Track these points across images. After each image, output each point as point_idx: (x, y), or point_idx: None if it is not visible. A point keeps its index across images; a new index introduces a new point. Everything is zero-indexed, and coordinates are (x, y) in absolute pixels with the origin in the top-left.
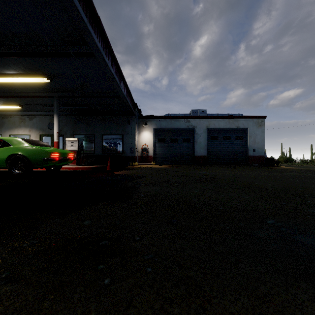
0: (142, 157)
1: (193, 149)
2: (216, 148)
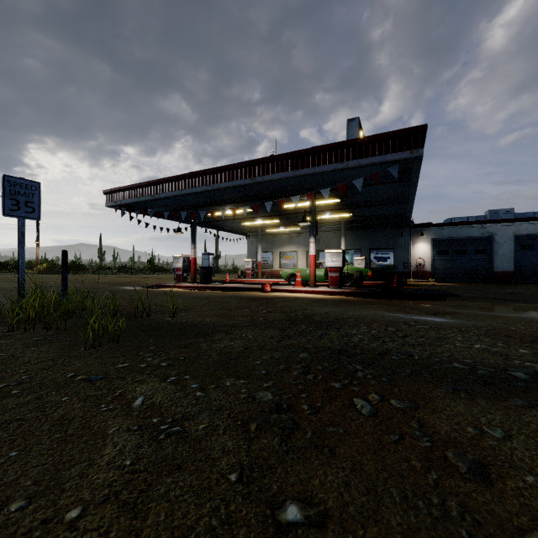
0: (416, 272)
1: (490, 263)
2: (530, 261)
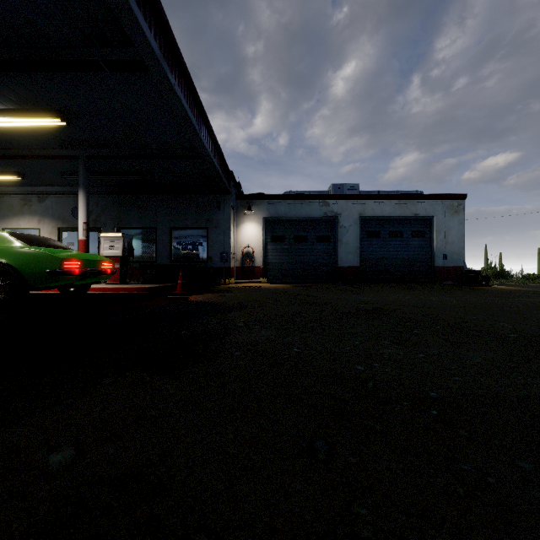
0: (244, 269)
1: (334, 255)
2: (376, 253)
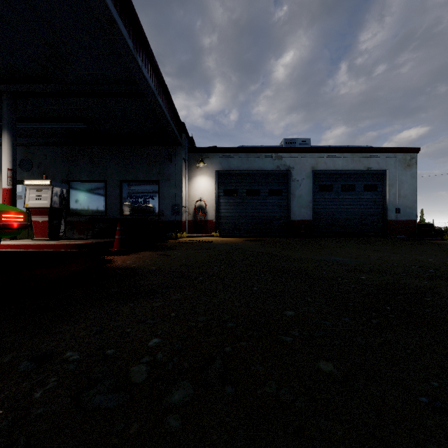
0: (196, 222)
1: (287, 209)
2: (328, 206)
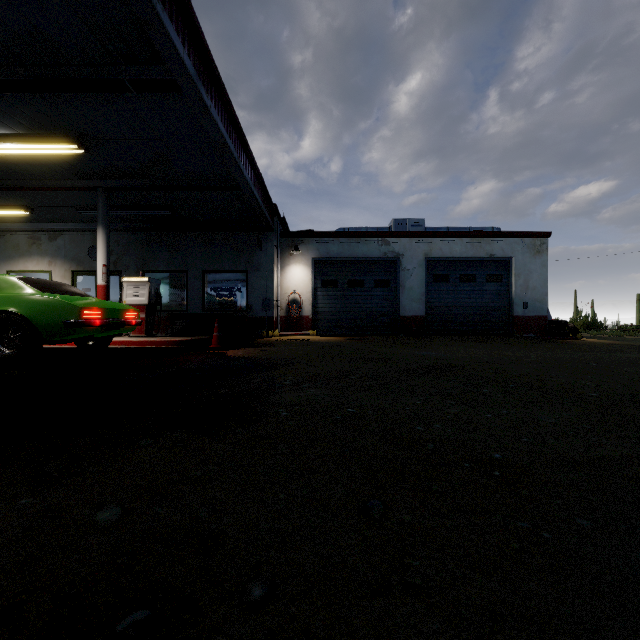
0: (289, 319)
1: (396, 303)
2: (445, 300)
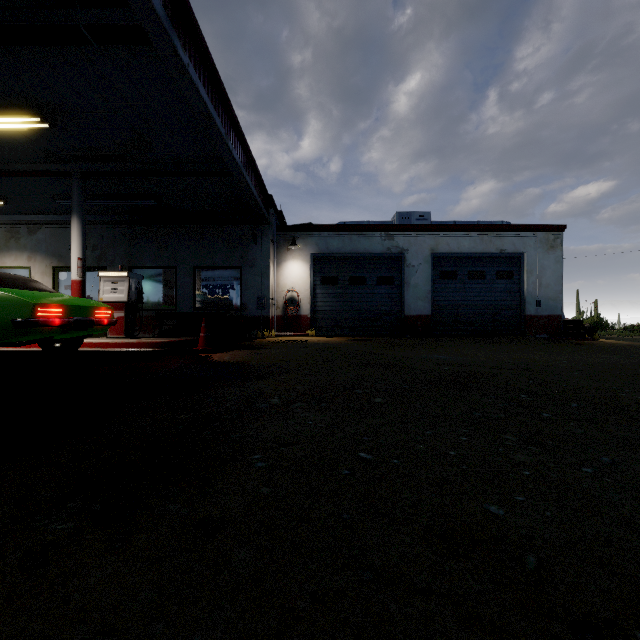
0: (287, 318)
1: (400, 301)
2: (452, 298)
